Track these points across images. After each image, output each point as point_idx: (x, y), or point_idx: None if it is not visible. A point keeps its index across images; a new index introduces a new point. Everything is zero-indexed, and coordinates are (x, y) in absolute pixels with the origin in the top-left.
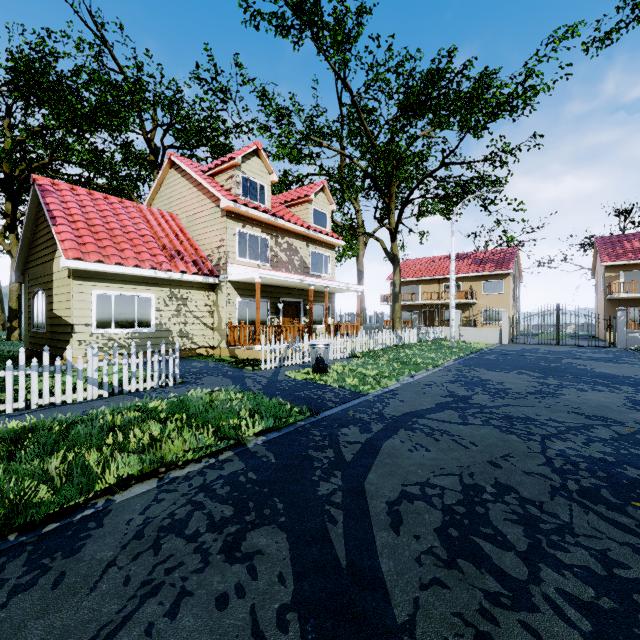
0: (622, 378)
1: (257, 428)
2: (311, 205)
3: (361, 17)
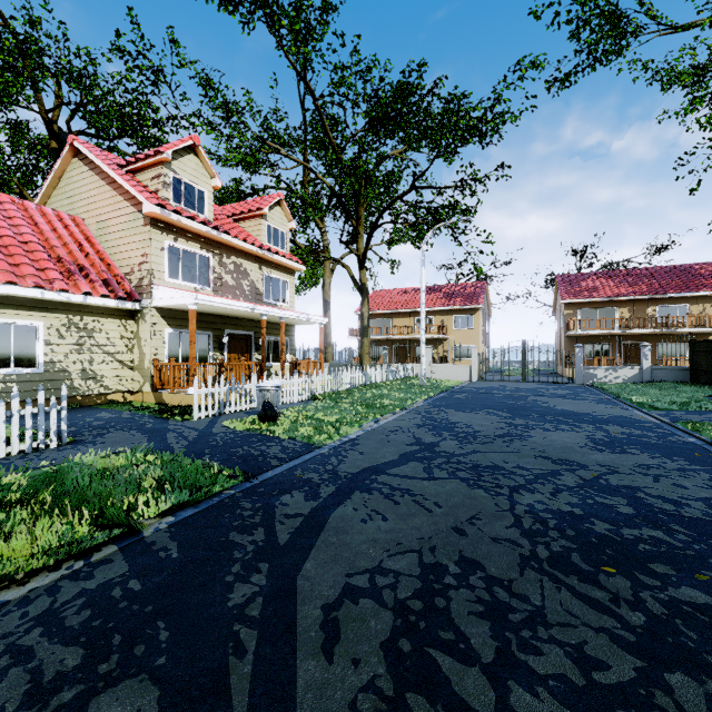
0: (582, 415)
1: (163, 505)
2: (265, 220)
3: (326, 14)
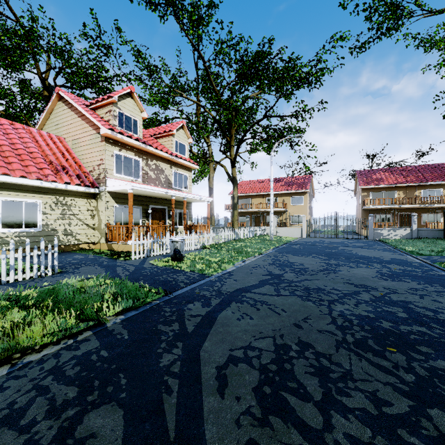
0: (373, 258)
1: (117, 309)
2: (174, 138)
3: (211, 9)
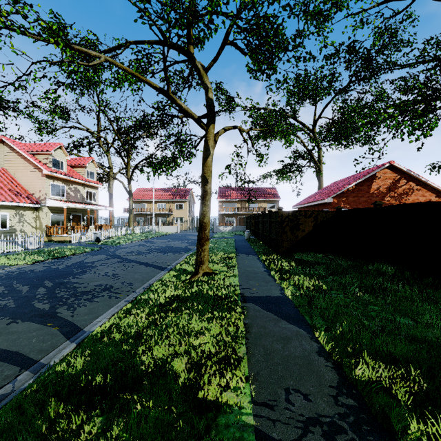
0: (191, 239)
1: (88, 250)
2: (86, 169)
3: None
